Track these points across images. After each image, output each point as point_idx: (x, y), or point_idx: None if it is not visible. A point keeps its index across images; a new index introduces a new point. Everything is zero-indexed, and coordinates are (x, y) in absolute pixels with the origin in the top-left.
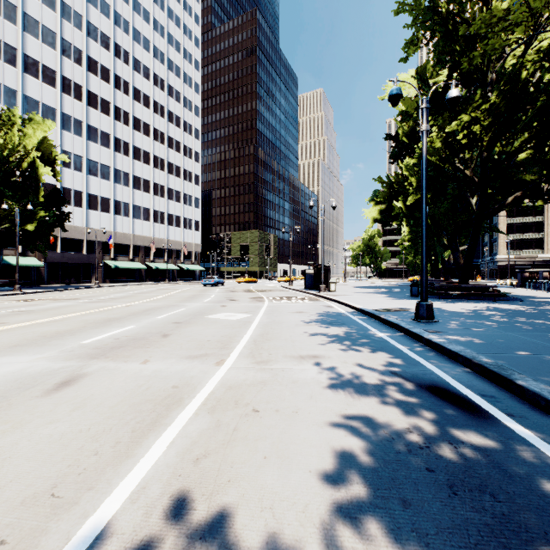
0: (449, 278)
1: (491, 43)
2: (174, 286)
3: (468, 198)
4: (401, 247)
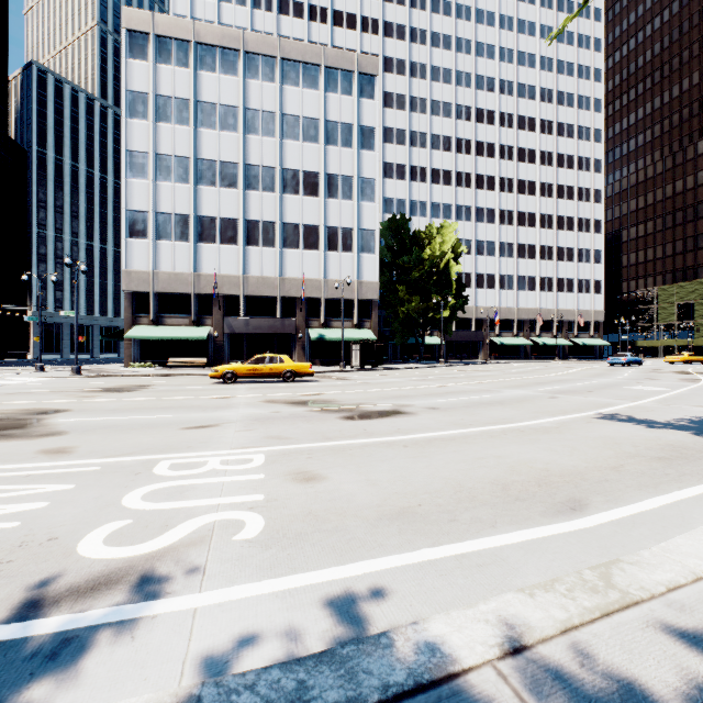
0: None
1: None
2: (568, 365)
3: None
4: None
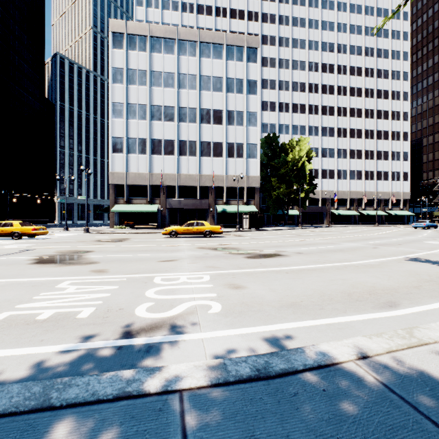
0: None
1: None
2: (385, 228)
3: None
4: None
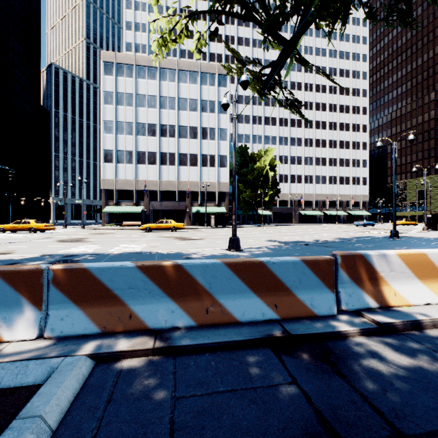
0: None
1: None
2: (335, 226)
3: None
4: None
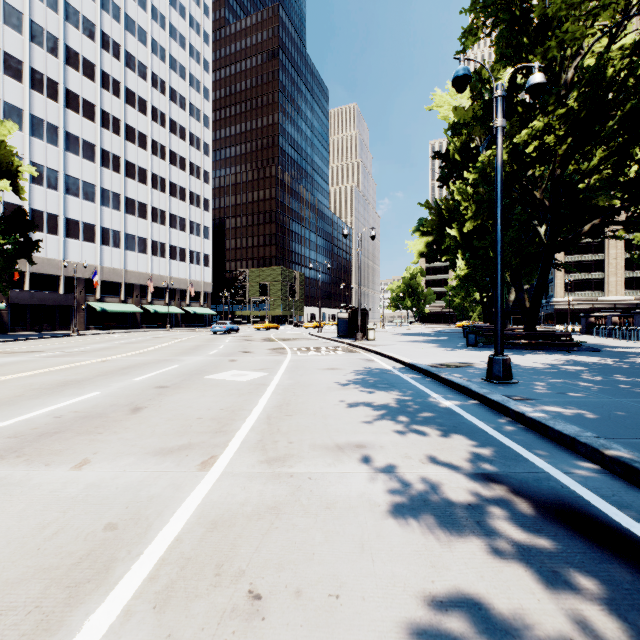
0: (507, 323)
1: (571, 29)
2: (175, 334)
3: (536, 226)
4: (450, 287)
